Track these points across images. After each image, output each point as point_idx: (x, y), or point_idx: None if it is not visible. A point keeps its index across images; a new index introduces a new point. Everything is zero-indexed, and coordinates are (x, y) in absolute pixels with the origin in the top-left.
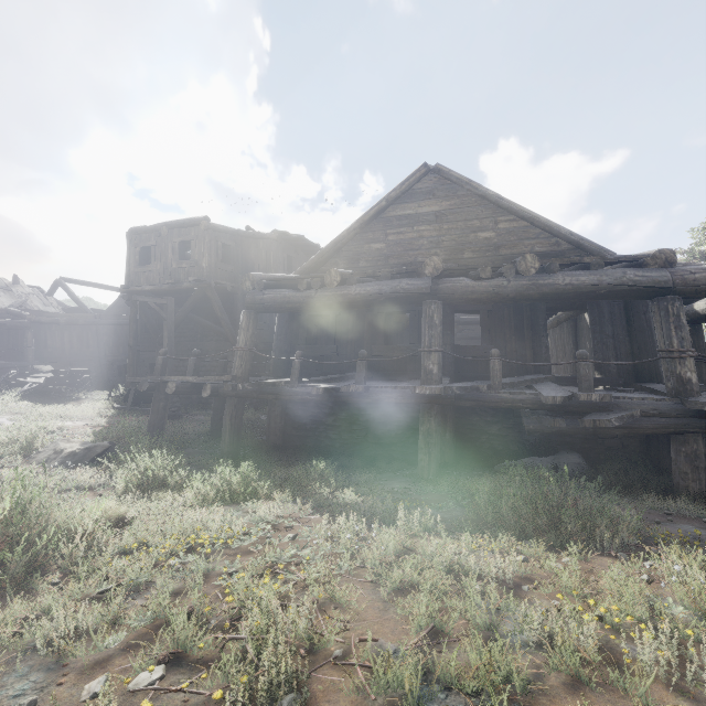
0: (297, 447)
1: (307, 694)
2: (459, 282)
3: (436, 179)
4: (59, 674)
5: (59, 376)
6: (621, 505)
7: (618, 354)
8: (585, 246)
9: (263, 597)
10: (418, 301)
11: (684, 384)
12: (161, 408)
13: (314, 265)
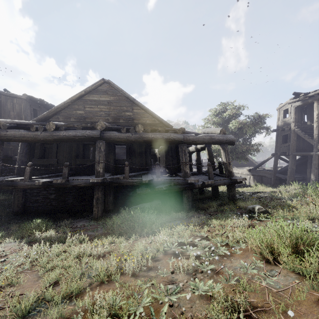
0: (32, 212)
1: None
2: (113, 133)
3: (108, 86)
4: None
5: None
6: (163, 217)
7: (173, 163)
8: (163, 123)
9: None
10: (94, 140)
11: (186, 173)
12: None
13: (45, 117)
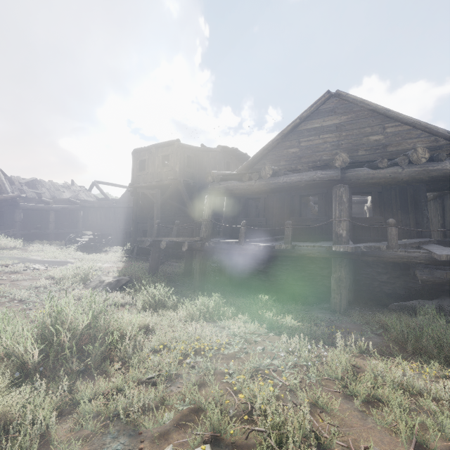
0: (239, 284)
1: None
2: (361, 171)
3: (336, 101)
4: (138, 440)
5: (96, 237)
6: None
7: None
8: None
9: (268, 398)
10: (330, 186)
11: None
12: (156, 257)
13: (249, 165)
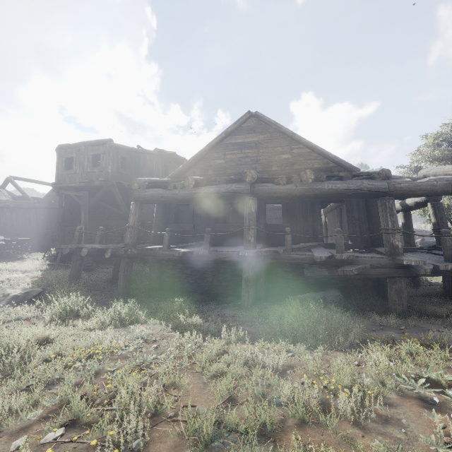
0: (168, 288)
1: (148, 438)
2: (267, 186)
3: (255, 121)
4: None
5: (8, 243)
6: (357, 321)
7: (361, 230)
8: (343, 165)
9: (129, 384)
10: (242, 198)
11: (394, 248)
12: (78, 265)
13: (180, 172)
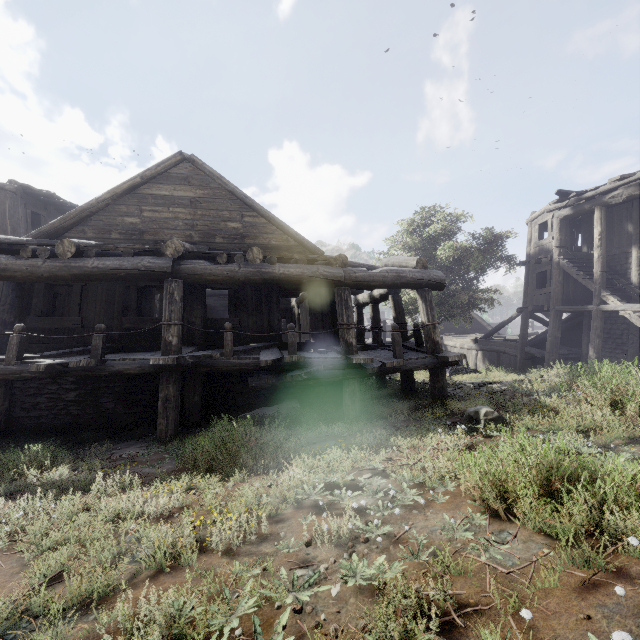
0: (26, 430)
1: None
2: (199, 265)
3: (191, 168)
4: None
5: None
6: (303, 435)
7: (325, 325)
8: (305, 244)
9: None
10: (160, 279)
11: (349, 346)
12: None
13: (55, 230)
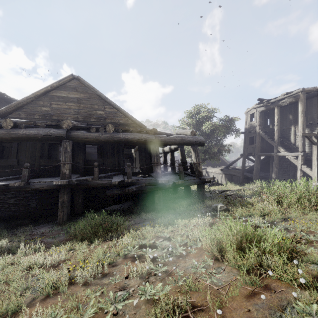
0: None
1: None
2: (81, 133)
3: (77, 82)
4: None
5: None
6: (133, 219)
7: (146, 163)
8: (137, 123)
9: None
10: (60, 140)
11: (157, 174)
12: None
13: (3, 113)
